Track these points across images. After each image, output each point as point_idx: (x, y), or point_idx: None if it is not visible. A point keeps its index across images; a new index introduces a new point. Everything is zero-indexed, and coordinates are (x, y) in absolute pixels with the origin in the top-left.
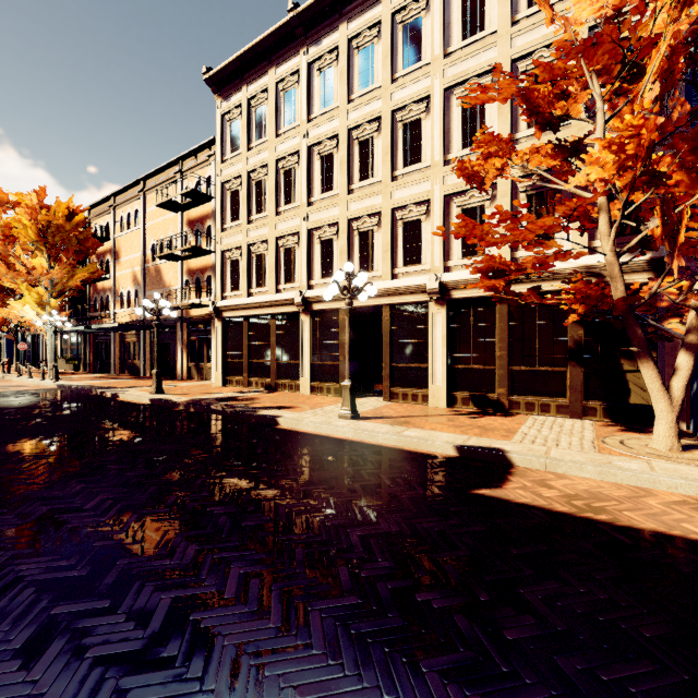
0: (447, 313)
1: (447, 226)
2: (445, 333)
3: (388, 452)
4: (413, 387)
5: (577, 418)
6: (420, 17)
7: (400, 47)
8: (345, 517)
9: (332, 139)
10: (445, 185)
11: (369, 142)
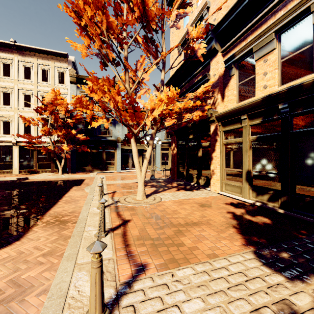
0: (19, 149)
1: (19, 125)
2: (18, 154)
3: None
4: (7, 169)
5: (53, 172)
6: (10, 64)
7: (2, 69)
8: None
9: None
10: (18, 115)
11: None
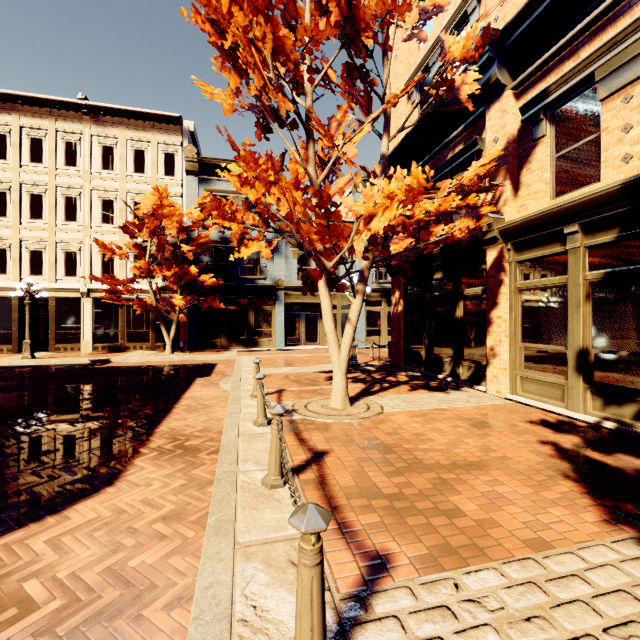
0: (93, 304)
1: (93, 259)
2: (92, 314)
3: (57, 365)
4: (72, 343)
5: (154, 350)
6: (76, 143)
7: (63, 152)
8: (43, 373)
9: (5, 182)
10: (92, 239)
11: (38, 197)
